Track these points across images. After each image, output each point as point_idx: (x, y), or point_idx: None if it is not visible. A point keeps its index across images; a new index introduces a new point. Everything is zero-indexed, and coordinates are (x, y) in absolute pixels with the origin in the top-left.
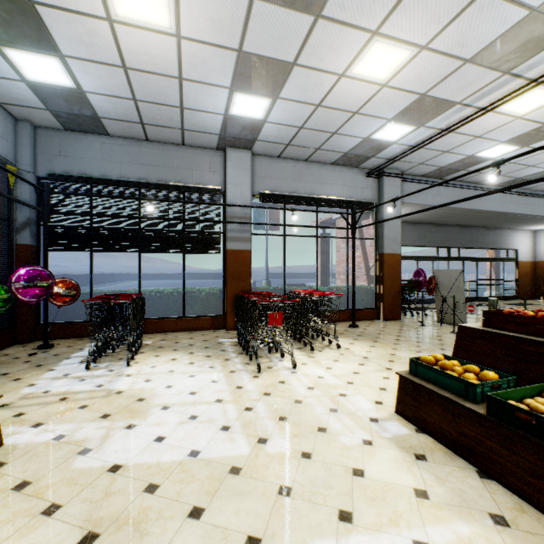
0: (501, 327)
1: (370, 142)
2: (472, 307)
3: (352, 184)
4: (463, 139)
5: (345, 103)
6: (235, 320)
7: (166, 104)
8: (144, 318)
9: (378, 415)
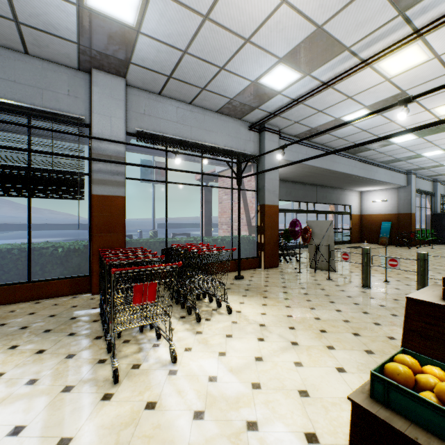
0: None
1: (257, 88)
2: (346, 255)
3: (236, 135)
4: (338, 98)
5: (237, 20)
6: None
7: None
8: None
9: None
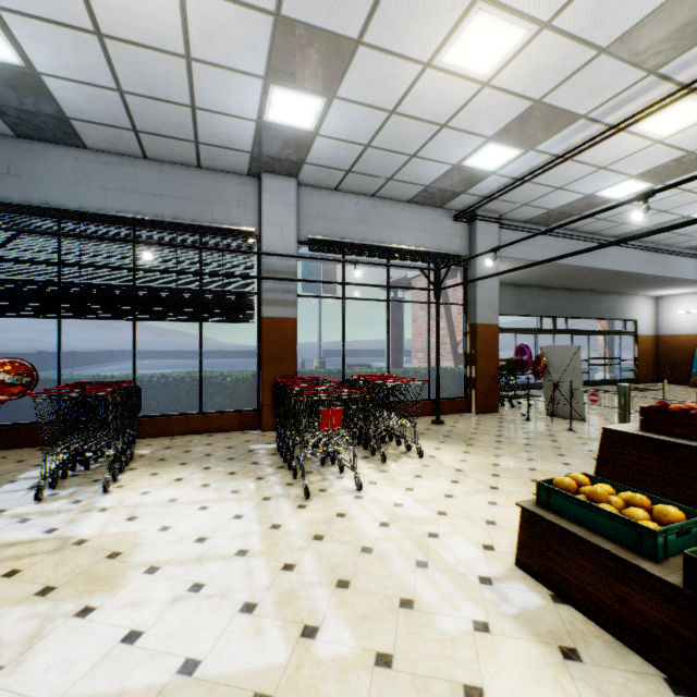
0: (671, 432)
1: (460, 171)
2: (595, 396)
3: (435, 229)
4: (583, 171)
5: (430, 110)
6: (274, 416)
7: (169, 101)
8: (140, 415)
9: (491, 570)
